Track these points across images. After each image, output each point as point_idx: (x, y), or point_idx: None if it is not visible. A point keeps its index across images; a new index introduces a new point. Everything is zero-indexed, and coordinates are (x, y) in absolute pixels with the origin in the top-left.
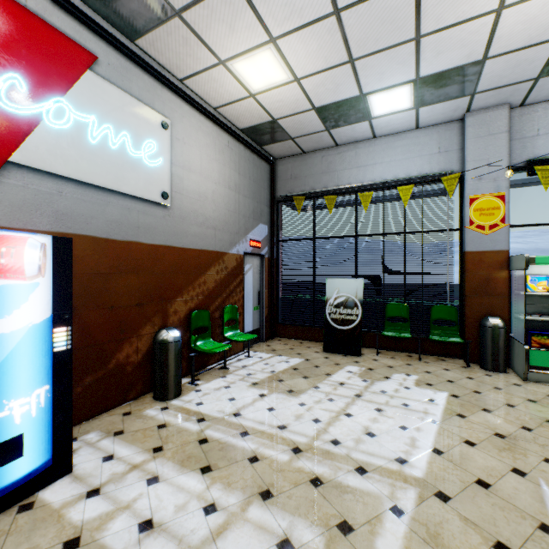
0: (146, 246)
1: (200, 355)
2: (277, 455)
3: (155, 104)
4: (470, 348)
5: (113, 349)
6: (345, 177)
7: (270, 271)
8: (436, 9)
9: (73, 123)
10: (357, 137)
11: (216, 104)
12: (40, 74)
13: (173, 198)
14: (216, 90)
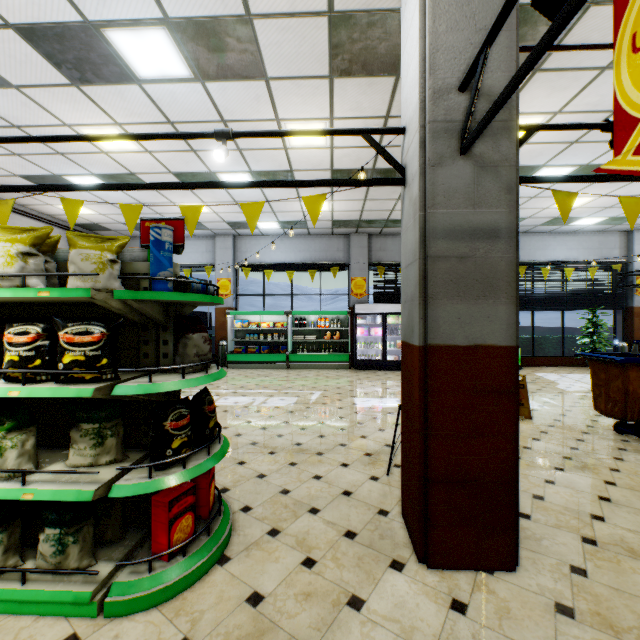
0: None
1: None
2: None
3: None
4: None
5: None
6: None
7: None
8: (159, 209)
9: None
10: None
11: (49, 214)
12: None
13: None
14: (48, 210)
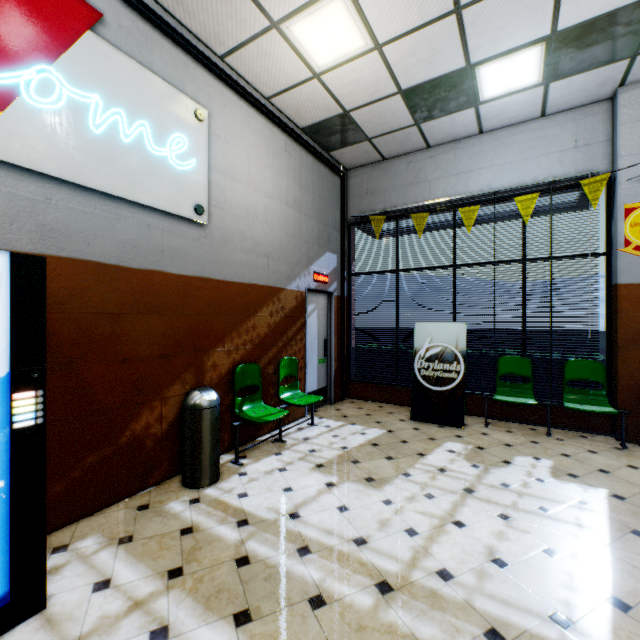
0: (173, 277)
1: (248, 423)
2: (354, 594)
3: (186, 86)
4: (625, 421)
5: (126, 417)
6: (439, 189)
7: (340, 313)
8: None
9: (66, 103)
10: (456, 134)
11: (269, 91)
12: (16, 29)
13: (211, 214)
14: (268, 70)
